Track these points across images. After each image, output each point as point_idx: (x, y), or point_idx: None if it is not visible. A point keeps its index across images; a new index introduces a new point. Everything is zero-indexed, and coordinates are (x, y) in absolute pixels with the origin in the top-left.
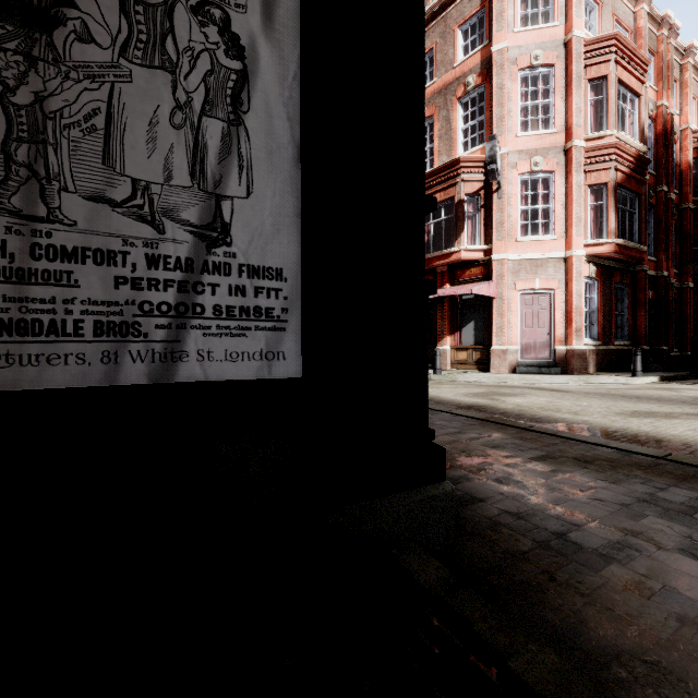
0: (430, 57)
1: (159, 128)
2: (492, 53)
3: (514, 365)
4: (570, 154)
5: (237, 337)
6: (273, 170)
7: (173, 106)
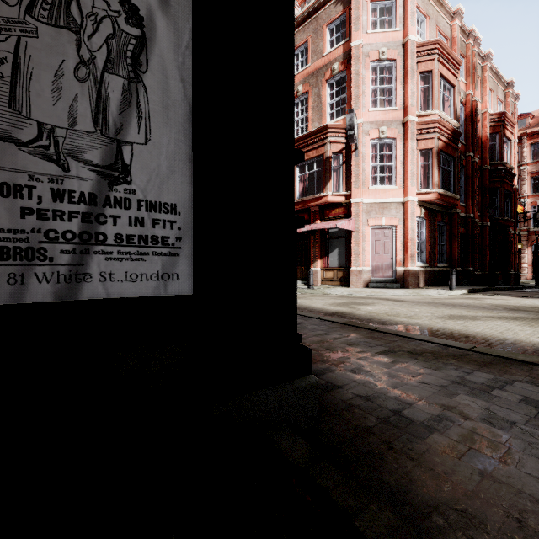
0: (305, 47)
1: (64, 79)
2: (351, 48)
3: (367, 282)
4: (407, 126)
5: (136, 261)
6: (168, 122)
7: (78, 61)
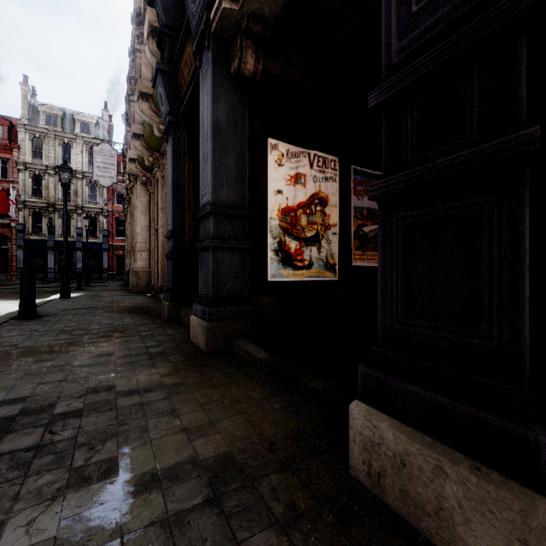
0: None
1: None
2: None
3: None
4: None
5: None
6: None
7: None
